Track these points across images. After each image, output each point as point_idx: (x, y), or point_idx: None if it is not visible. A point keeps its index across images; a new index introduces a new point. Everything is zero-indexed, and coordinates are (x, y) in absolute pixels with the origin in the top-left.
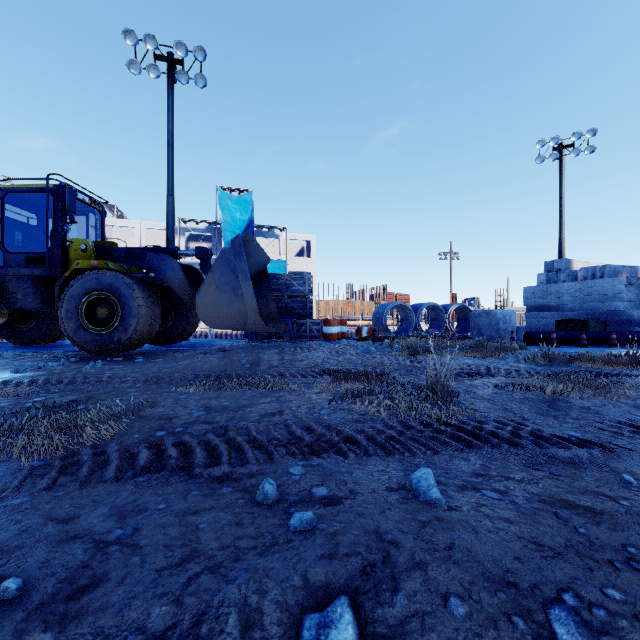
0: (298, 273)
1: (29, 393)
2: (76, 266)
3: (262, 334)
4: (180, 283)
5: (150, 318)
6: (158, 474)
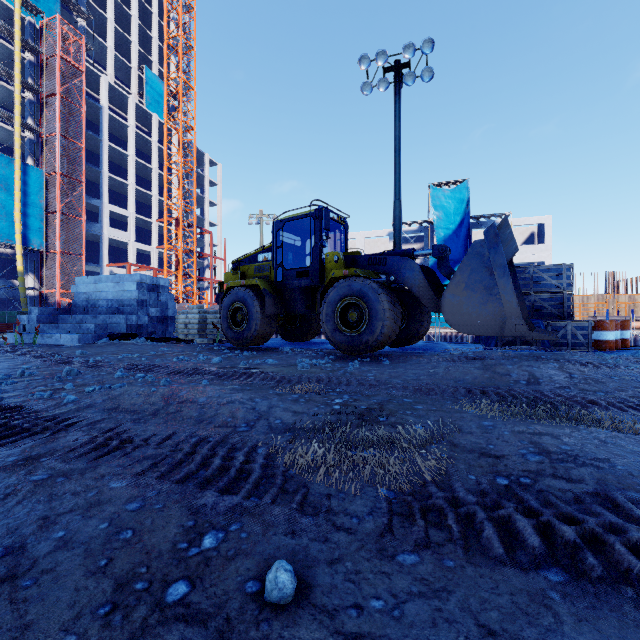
0: (525, 264)
1: (321, 390)
2: (332, 276)
3: (503, 339)
4: (419, 285)
5: (392, 321)
6: (576, 577)
